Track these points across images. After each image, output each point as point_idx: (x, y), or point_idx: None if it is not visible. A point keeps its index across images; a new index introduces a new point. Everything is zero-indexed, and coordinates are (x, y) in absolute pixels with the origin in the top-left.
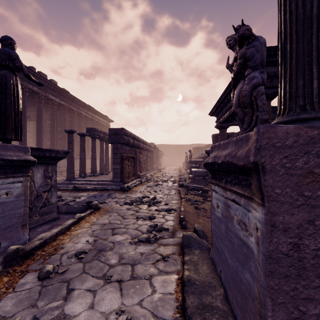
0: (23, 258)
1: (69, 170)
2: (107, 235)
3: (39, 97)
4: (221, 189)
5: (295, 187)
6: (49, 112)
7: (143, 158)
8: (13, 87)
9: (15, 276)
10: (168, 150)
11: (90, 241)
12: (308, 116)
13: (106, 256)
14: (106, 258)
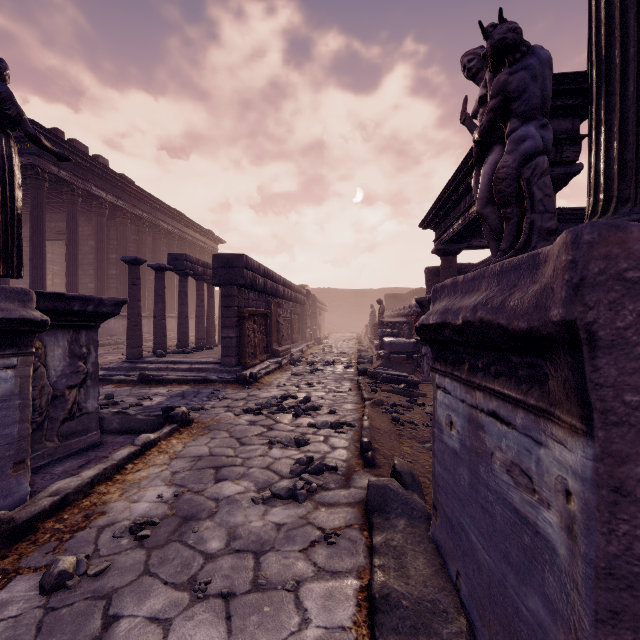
0: (10, 539)
1: (131, 340)
2: (205, 483)
3: (71, 191)
4: (458, 386)
5: None
6: (93, 222)
7: (284, 317)
8: (1, 162)
9: None
10: (335, 301)
11: (165, 496)
12: None
13: (200, 532)
14: (198, 537)
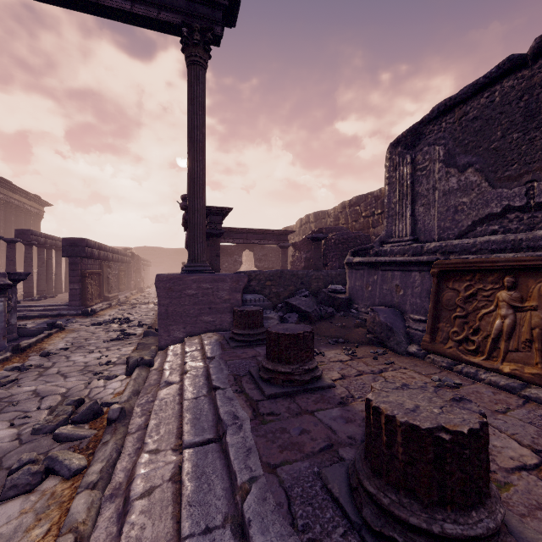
0: (21, 351)
1: None
2: (82, 341)
3: None
4: None
5: (166, 293)
6: None
7: (113, 274)
8: None
9: (23, 358)
10: (159, 257)
11: (68, 344)
12: (192, 265)
13: (86, 347)
14: (86, 348)
